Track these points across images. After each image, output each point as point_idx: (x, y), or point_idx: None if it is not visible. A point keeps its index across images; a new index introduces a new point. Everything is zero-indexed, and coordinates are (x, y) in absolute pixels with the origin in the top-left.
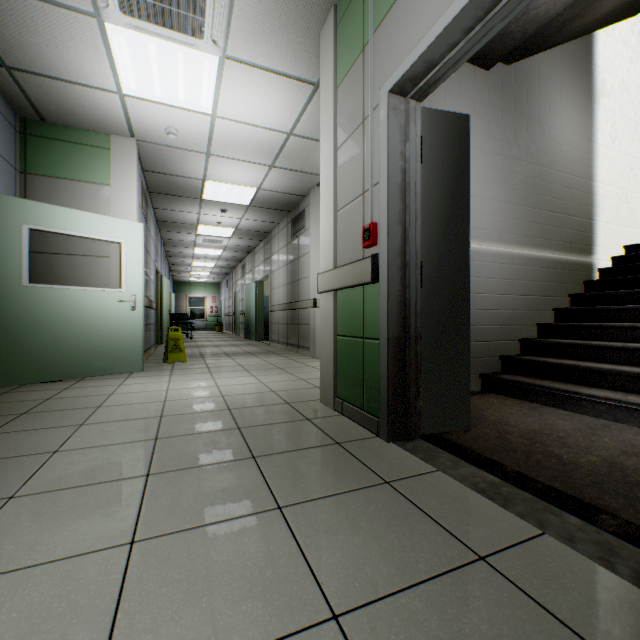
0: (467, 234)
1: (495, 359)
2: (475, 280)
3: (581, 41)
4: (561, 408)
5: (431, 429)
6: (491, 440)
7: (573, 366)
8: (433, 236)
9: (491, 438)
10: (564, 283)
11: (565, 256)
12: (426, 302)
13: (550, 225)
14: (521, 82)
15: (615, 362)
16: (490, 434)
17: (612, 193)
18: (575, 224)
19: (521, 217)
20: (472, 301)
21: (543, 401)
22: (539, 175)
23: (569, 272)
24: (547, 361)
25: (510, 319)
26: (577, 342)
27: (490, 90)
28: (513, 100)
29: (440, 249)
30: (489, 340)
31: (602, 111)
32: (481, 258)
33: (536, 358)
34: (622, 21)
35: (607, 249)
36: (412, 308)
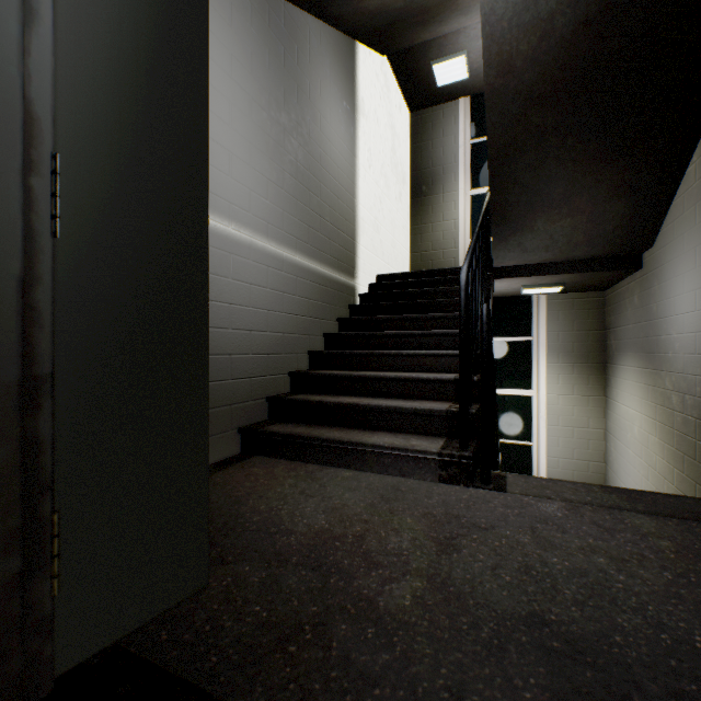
0: (203, 145)
1: (261, 402)
2: (233, 284)
3: (347, 40)
4: (343, 466)
5: (98, 641)
6: (252, 606)
7: (353, 405)
8: (105, 105)
9: (252, 597)
10: (334, 305)
11: (335, 274)
12: (80, 284)
13: (321, 233)
14: (292, 33)
15: (389, 395)
16: (251, 581)
17: (369, 219)
18: (343, 240)
19: (292, 211)
20: (229, 316)
21: (322, 459)
22: (311, 167)
23: (338, 293)
24: (324, 401)
25: (280, 345)
26: (353, 373)
27: (255, 9)
28: (284, 49)
29: (129, 150)
30: (253, 375)
31: (363, 130)
32: (242, 252)
33: (311, 397)
34: (376, 52)
35: (366, 275)
36: (5, 292)
